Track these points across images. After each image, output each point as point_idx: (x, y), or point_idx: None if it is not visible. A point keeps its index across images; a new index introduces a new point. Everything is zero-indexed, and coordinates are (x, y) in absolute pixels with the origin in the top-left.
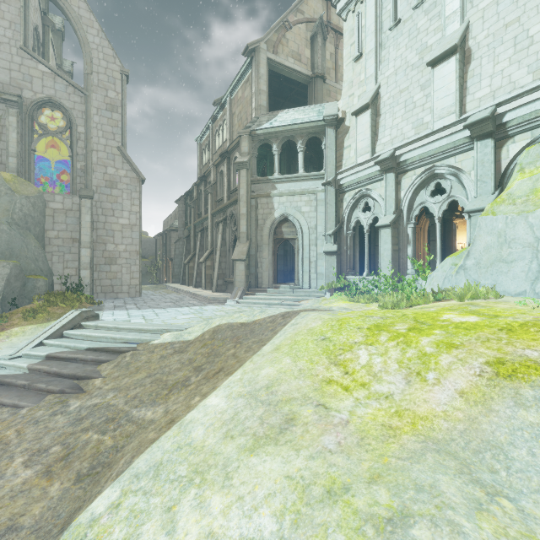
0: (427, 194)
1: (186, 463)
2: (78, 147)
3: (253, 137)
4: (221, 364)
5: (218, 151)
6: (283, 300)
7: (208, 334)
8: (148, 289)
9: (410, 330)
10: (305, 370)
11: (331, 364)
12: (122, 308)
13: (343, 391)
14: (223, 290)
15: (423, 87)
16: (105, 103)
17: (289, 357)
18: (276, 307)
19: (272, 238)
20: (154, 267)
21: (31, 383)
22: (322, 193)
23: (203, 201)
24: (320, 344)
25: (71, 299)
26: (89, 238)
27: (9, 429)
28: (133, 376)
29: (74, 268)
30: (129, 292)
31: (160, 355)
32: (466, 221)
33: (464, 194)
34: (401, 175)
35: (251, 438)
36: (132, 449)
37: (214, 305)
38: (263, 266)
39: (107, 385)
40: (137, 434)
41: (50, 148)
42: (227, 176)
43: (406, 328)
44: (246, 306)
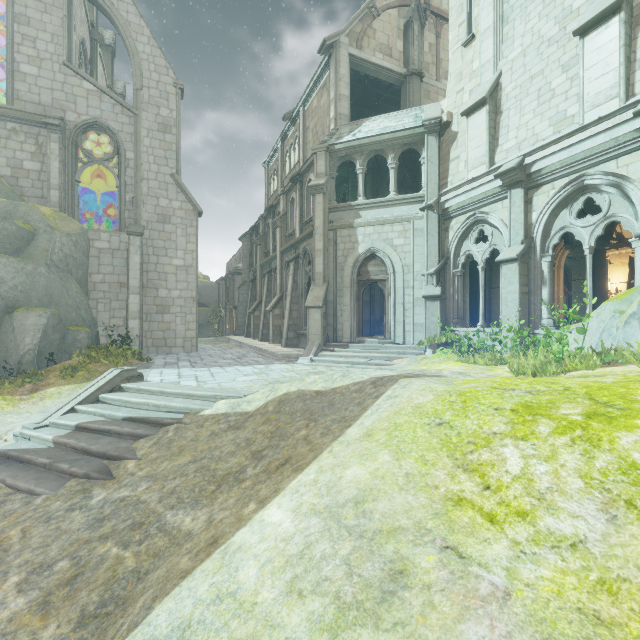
0: (571, 215)
1: (225, 635)
2: (126, 176)
3: (331, 154)
4: (288, 452)
5: (288, 176)
6: (370, 359)
7: (273, 405)
8: (208, 343)
9: (590, 417)
10: (414, 476)
11: (457, 467)
12: (174, 366)
13: (487, 524)
14: (294, 345)
15: (565, 67)
16: (156, 123)
17: (388, 451)
18: (361, 367)
19: (355, 279)
20: (216, 316)
21: (53, 462)
22: (421, 221)
23: (271, 236)
24: (435, 432)
25: (115, 354)
26: (139, 282)
27: (15, 526)
28: (174, 460)
29: (122, 318)
30: (184, 346)
31: (211, 431)
32: (622, 253)
33: (631, 212)
34: (532, 190)
35: (331, 603)
36: (156, 581)
37: (283, 364)
38: (344, 314)
39: (141, 470)
40: (167, 555)
41: (98, 179)
42: (299, 205)
43: (581, 413)
44: (323, 366)
